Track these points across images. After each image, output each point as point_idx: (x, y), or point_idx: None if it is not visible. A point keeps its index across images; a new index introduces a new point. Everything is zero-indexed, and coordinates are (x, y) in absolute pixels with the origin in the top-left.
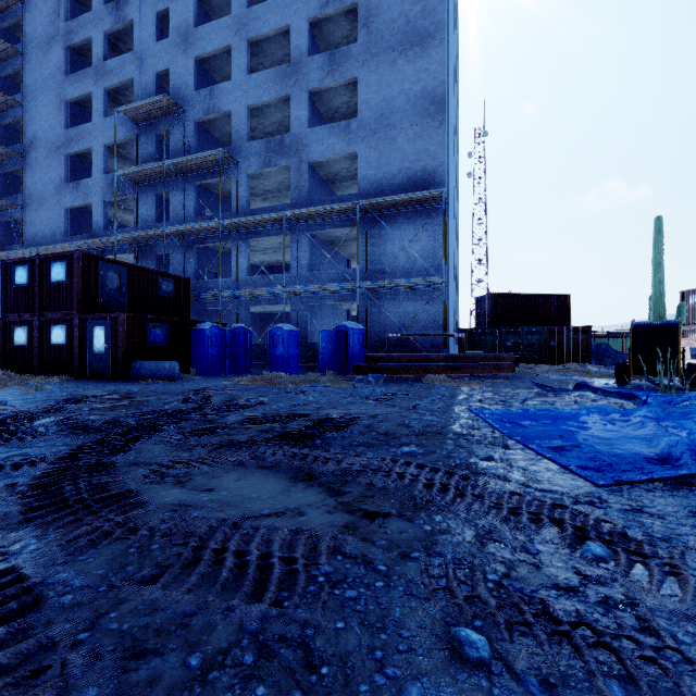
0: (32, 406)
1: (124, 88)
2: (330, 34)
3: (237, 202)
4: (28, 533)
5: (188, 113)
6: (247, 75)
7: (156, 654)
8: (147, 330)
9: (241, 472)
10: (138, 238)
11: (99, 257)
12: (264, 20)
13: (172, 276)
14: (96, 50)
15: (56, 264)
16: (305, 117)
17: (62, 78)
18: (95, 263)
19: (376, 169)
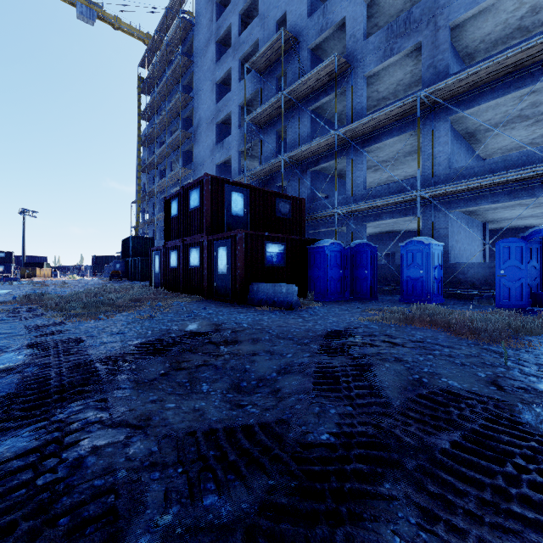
0: (96, 354)
1: (252, 54)
2: None
3: (352, 111)
4: None
5: (302, 43)
6: None
7: None
8: (264, 248)
9: None
10: (262, 173)
11: (225, 180)
12: None
13: (288, 197)
14: (233, 32)
15: (193, 192)
16: None
17: (214, 67)
18: (221, 186)
19: None
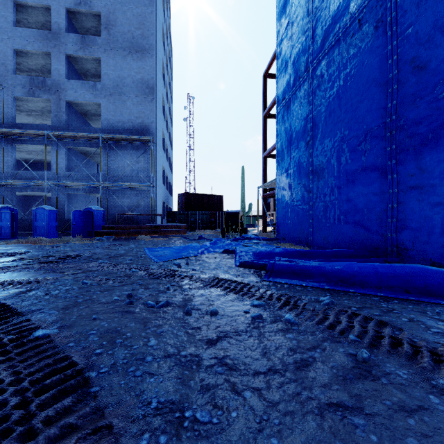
0: None
1: None
2: (82, 21)
3: (3, 116)
4: None
5: None
6: (13, 26)
7: None
8: None
9: (16, 273)
10: None
11: None
12: None
13: None
14: None
15: None
16: (63, 71)
17: None
18: None
19: (114, 116)
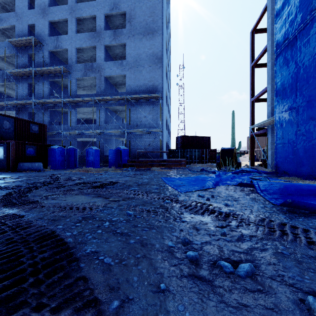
0: None
1: (9, 28)
2: (114, 21)
3: (70, 91)
4: (7, 209)
5: (45, 46)
6: (75, 34)
7: (58, 220)
8: (25, 148)
9: (76, 196)
10: (18, 104)
11: None
12: (84, 10)
13: (37, 123)
14: None
15: None
16: (102, 57)
17: None
18: None
19: (134, 82)
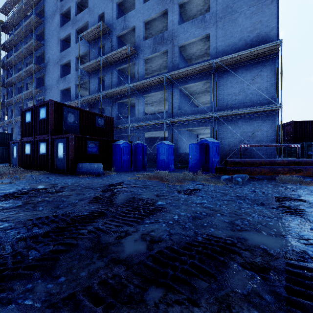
0: None
1: (85, 28)
2: None
3: (138, 75)
4: None
5: (113, 32)
6: (143, 4)
7: None
8: (86, 144)
9: None
10: (90, 100)
11: (63, 104)
12: None
13: (103, 116)
14: (72, 12)
15: (41, 109)
16: (176, 20)
17: (59, 29)
18: (61, 107)
19: (223, 41)
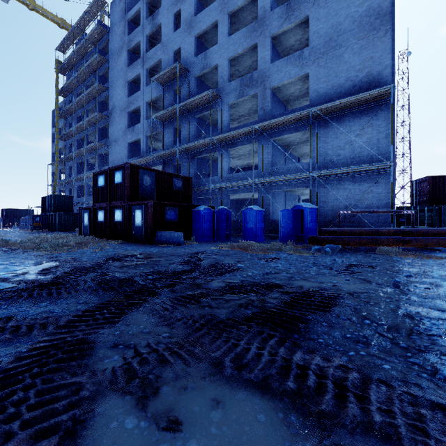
0: (89, 262)
1: (157, 67)
2: None
3: (221, 125)
4: None
5: (191, 72)
6: (227, 37)
7: None
8: (165, 211)
9: (219, 384)
10: (163, 155)
11: (139, 166)
12: None
13: (181, 177)
14: (142, 48)
15: (117, 173)
16: (267, 56)
17: (126, 69)
18: (137, 170)
19: (325, 82)
